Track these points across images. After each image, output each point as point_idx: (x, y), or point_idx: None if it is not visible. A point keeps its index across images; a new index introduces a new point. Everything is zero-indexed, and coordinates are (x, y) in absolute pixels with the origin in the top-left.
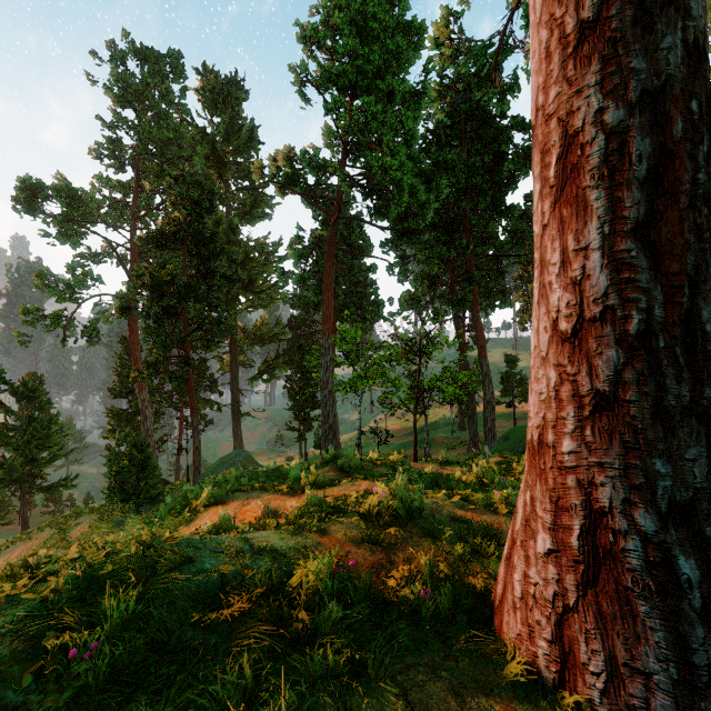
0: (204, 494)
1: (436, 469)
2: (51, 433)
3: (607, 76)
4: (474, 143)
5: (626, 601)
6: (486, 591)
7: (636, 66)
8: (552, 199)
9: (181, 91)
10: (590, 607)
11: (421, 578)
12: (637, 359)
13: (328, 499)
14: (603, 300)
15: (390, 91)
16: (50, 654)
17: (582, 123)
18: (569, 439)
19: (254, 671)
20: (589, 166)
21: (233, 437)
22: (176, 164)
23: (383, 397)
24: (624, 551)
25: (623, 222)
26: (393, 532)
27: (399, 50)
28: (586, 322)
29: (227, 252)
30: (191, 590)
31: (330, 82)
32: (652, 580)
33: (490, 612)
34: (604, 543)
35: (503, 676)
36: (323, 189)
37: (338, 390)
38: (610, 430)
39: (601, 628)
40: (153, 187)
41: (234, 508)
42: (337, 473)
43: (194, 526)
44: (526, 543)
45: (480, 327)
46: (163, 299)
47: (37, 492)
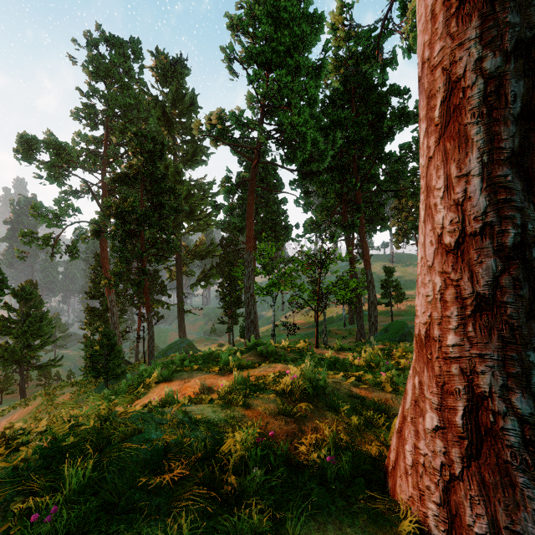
0: (155, 374)
1: (333, 354)
2: (43, 326)
3: (485, 30)
4: (361, 106)
5: (505, 473)
6: (379, 456)
7: (511, 20)
8: (437, 135)
9: (140, 69)
10: (474, 476)
11: (327, 446)
12: (513, 267)
13: (250, 378)
14: (483, 218)
15: (297, 66)
16: (17, 517)
17: (464, 71)
18: (453, 334)
19: (190, 529)
20: (470, 105)
21: (179, 328)
22: (135, 124)
23: (292, 298)
24: (504, 430)
25: (500, 152)
26: (303, 406)
27: (304, 34)
28: (467, 236)
29: (173, 189)
30: (139, 457)
31: (251, 60)
32: (529, 455)
33: (384, 475)
34: (486, 423)
35: (399, 532)
36: (246, 141)
37: (257, 293)
38: (489, 327)
39: (484, 495)
40: (119, 140)
41: (178, 384)
42: (257, 357)
43: (147, 398)
44: (415, 420)
45: (366, 245)
46: (126, 224)
47: (32, 370)
